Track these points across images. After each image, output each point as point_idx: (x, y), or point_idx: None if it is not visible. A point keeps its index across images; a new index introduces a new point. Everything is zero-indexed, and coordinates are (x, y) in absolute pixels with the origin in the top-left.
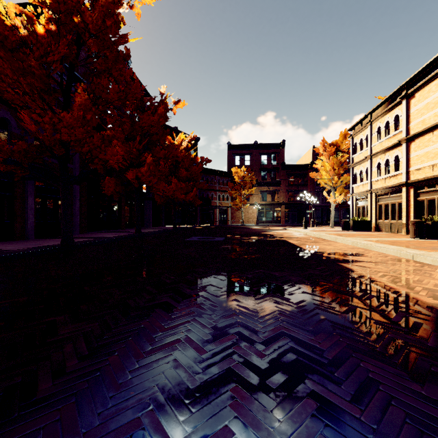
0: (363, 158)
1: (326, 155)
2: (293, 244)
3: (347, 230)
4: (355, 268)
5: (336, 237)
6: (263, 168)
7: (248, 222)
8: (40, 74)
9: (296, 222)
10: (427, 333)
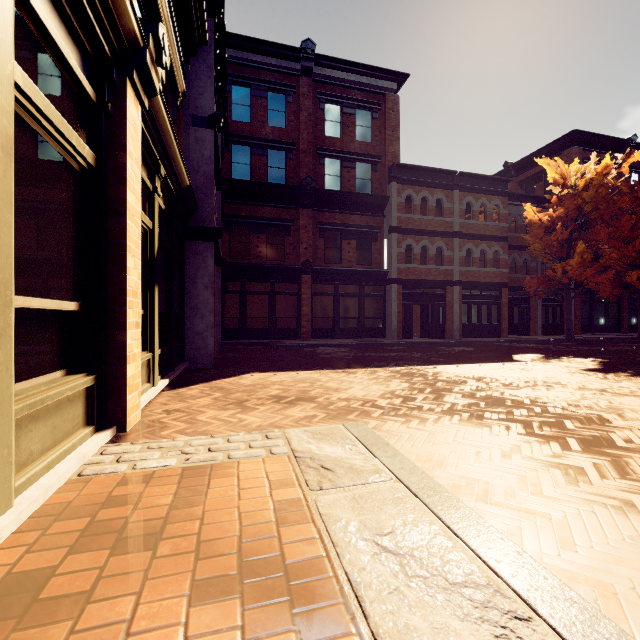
0: None
1: None
2: None
3: None
4: None
5: None
6: None
7: None
8: (557, 246)
9: None
10: None
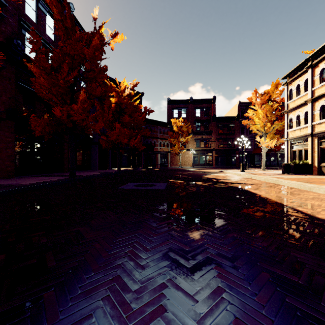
0: (300, 103)
1: (259, 103)
2: (266, 198)
3: (288, 174)
4: None
5: (302, 183)
6: (197, 119)
7: (185, 165)
8: None
9: (225, 165)
10: None
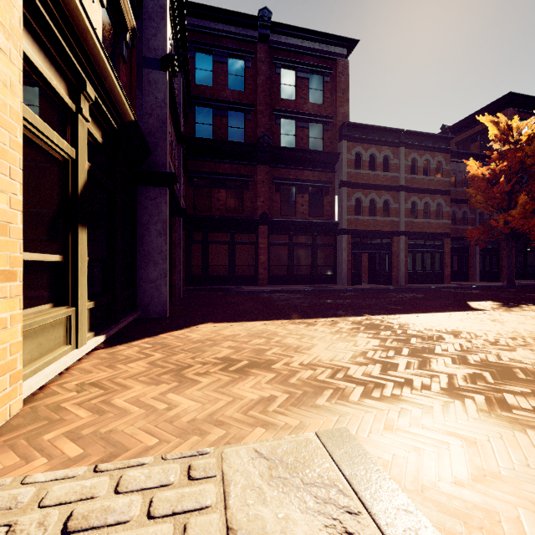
0: None
1: None
2: None
3: None
4: None
5: None
6: None
7: None
8: (499, 198)
9: None
10: None
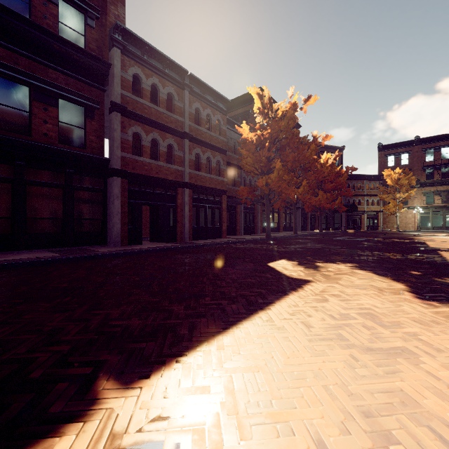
0: None
1: None
2: (425, 244)
3: None
4: (443, 252)
5: None
6: (427, 165)
7: (406, 228)
8: (264, 161)
9: None
10: (421, 260)
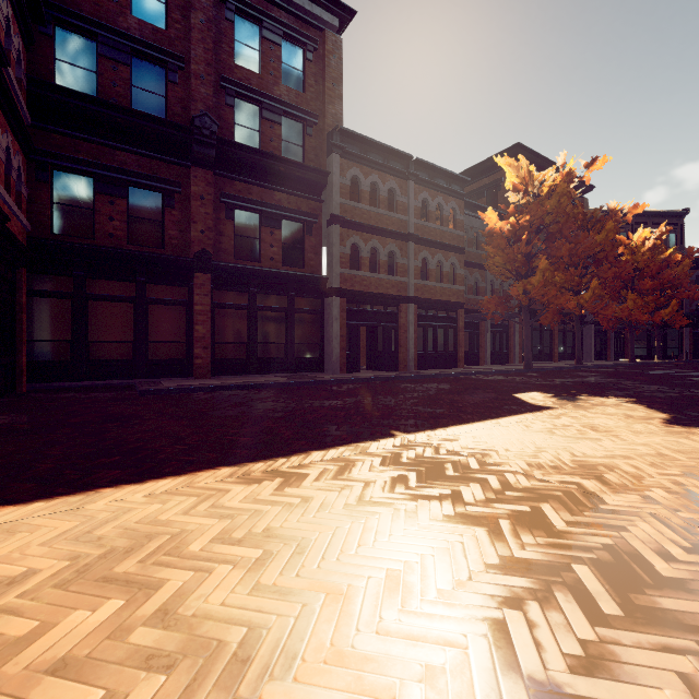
0: None
1: None
2: None
3: None
4: None
5: None
6: None
7: None
8: (521, 260)
9: None
10: None
